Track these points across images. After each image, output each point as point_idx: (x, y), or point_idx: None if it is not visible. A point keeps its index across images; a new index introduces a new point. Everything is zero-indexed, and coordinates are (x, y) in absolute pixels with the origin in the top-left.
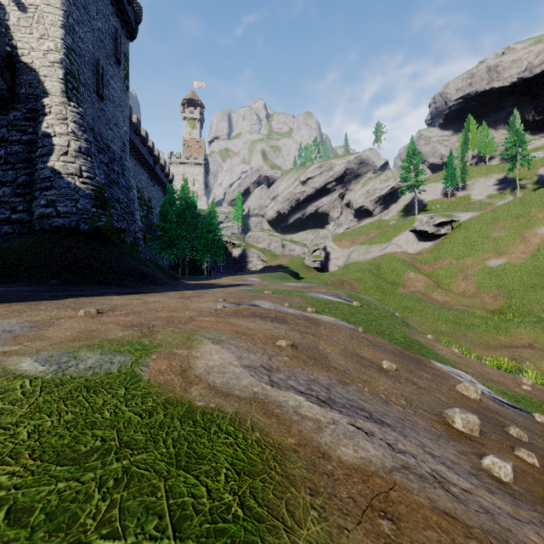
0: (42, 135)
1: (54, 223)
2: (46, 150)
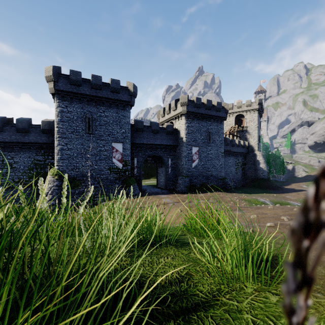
0: (257, 160)
1: (262, 177)
2: (258, 163)
